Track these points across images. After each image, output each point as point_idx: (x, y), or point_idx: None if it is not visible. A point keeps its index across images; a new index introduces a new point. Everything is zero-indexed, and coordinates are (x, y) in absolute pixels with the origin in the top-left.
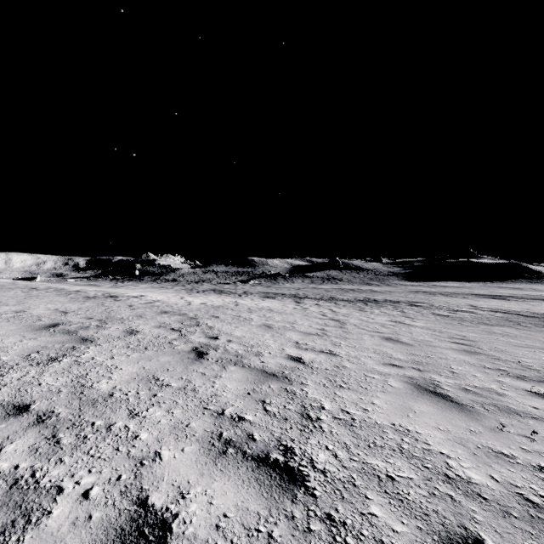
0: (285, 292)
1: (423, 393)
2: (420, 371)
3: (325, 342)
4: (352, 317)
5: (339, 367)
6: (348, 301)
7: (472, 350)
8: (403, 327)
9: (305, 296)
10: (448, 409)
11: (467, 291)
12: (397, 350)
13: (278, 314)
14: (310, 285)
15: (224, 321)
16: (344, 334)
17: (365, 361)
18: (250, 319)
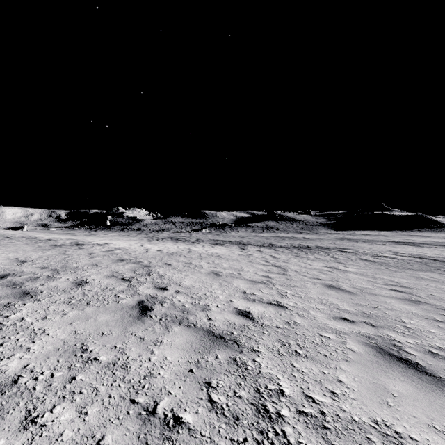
0: (231, 240)
1: (390, 360)
2: (373, 326)
3: (271, 291)
4: (291, 263)
5: (290, 324)
6: (285, 247)
7: (412, 299)
8: (339, 273)
9: (248, 243)
10: (428, 387)
11: (384, 238)
12: (342, 300)
13: (225, 260)
14: (252, 233)
15: (175, 269)
16: (288, 281)
17: (315, 315)
18: (200, 266)
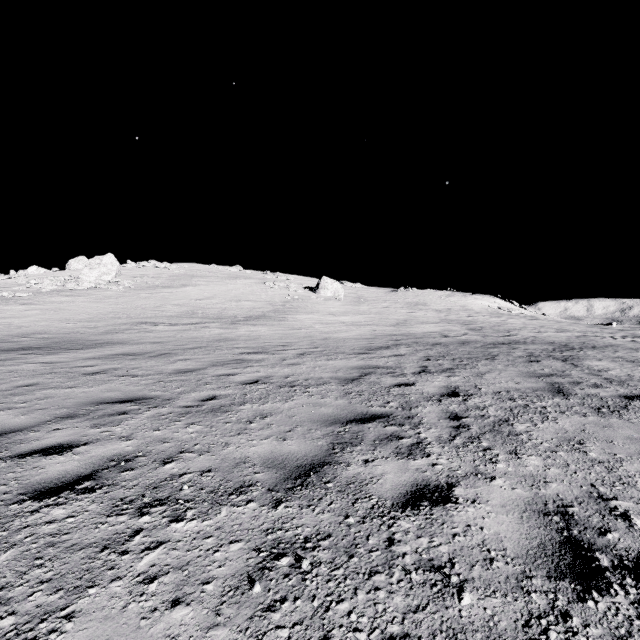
0: None
1: None
2: None
3: None
4: None
5: None
6: None
7: None
8: None
9: None
10: None
11: None
12: None
13: None
14: None
15: None
16: None
17: None
18: None
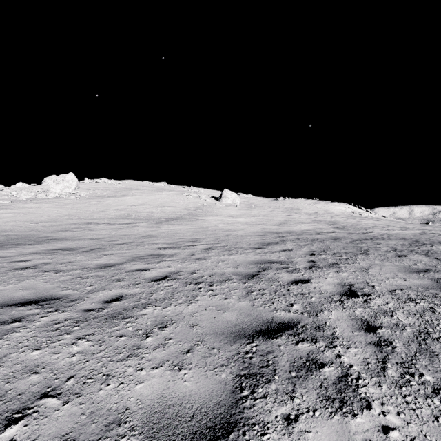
0: None
1: None
2: None
3: None
4: None
5: None
6: None
7: None
8: None
9: None
10: None
11: None
12: None
13: None
14: None
15: None
16: None
17: None
18: None
